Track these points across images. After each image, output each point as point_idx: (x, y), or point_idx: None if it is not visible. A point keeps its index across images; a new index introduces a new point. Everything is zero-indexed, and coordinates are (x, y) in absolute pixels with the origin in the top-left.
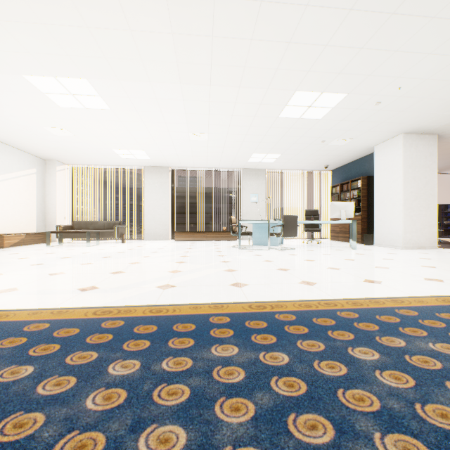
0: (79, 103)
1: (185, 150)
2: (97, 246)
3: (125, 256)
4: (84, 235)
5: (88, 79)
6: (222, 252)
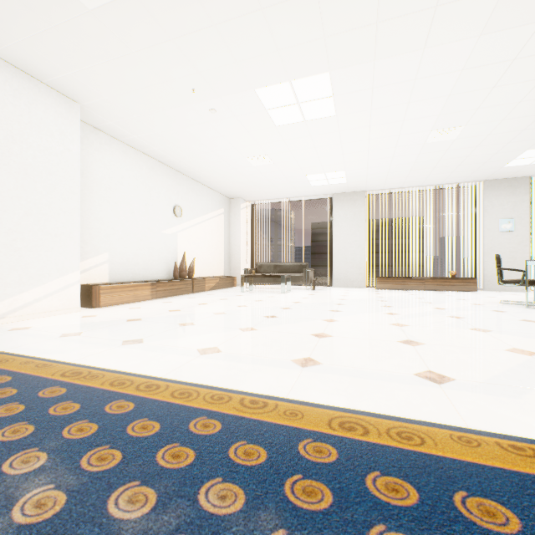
0: (300, 115)
1: (405, 162)
2: (292, 293)
3: (360, 312)
4: (270, 279)
5: (331, 72)
6: (508, 312)
